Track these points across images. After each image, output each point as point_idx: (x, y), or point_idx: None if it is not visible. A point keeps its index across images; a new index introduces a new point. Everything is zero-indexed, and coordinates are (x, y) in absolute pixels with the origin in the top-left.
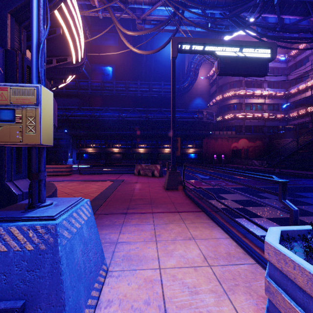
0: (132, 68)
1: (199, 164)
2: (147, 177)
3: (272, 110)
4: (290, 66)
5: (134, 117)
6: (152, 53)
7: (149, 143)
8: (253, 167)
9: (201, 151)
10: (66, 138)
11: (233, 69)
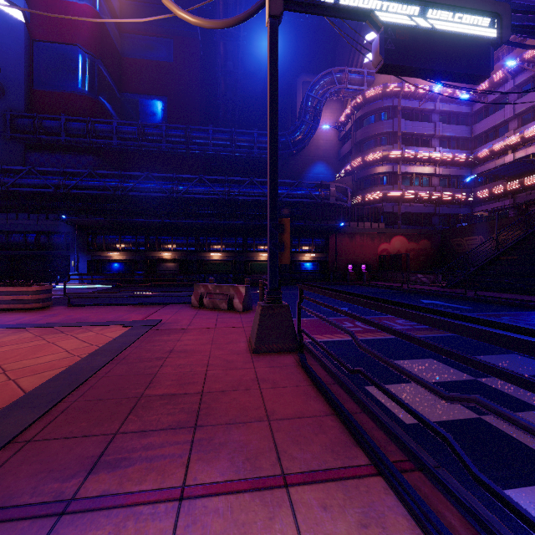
0: (200, 104)
1: (323, 281)
2: (217, 313)
3: (447, 187)
4: (477, 111)
5: (202, 193)
6: (224, 25)
7: (230, 243)
8: (422, 288)
9: (325, 257)
10: (65, 231)
11: (415, 56)
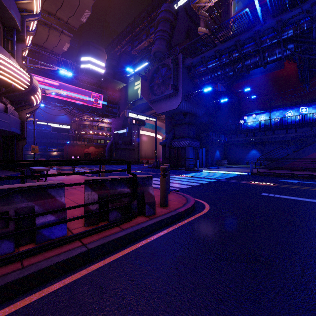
0: None
1: None
2: None
3: (110, 131)
4: None
5: None
6: None
7: None
8: None
9: (63, 153)
10: None
11: (57, 131)
